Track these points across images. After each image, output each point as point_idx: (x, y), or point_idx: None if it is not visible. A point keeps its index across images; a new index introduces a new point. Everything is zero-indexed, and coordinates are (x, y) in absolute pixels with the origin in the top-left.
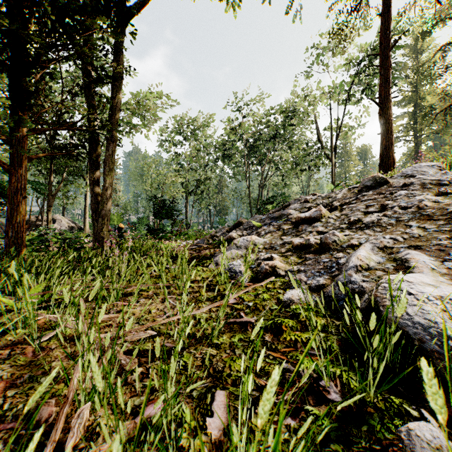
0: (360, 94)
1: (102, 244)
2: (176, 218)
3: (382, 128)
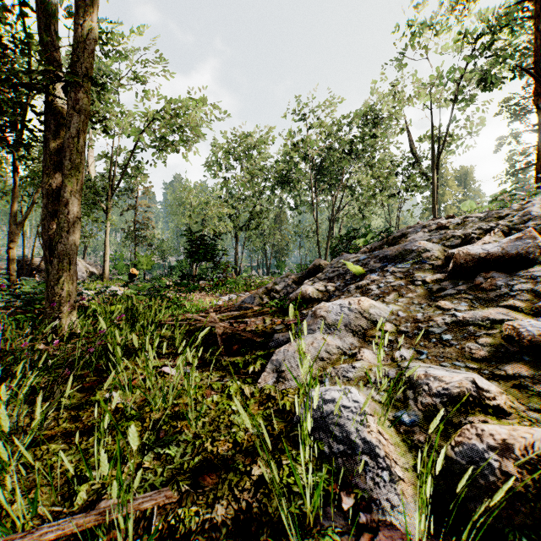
0: (477, 86)
1: (57, 309)
2: (219, 261)
3: (540, 114)
